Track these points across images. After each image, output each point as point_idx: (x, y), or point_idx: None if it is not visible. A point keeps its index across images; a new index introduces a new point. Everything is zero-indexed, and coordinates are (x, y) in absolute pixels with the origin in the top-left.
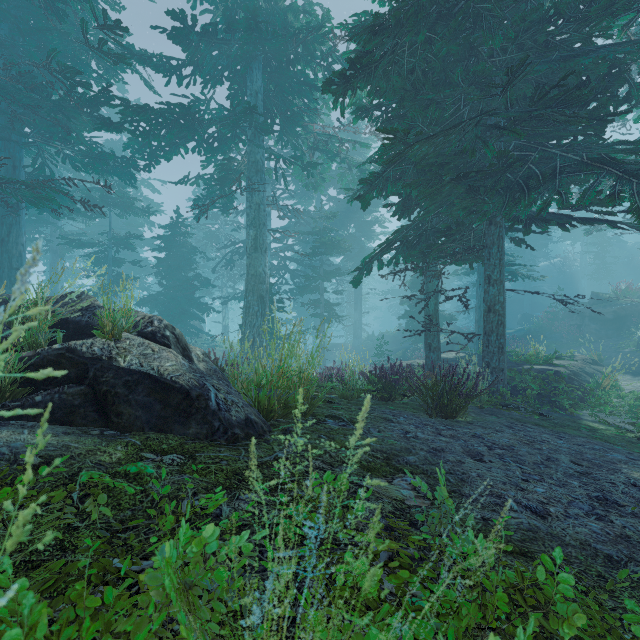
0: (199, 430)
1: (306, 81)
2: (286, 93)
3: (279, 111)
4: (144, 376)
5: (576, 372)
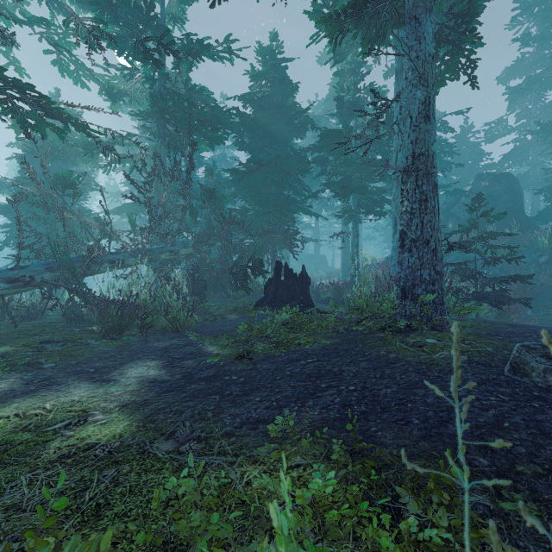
0: None
1: None
2: None
3: None
4: None
5: None
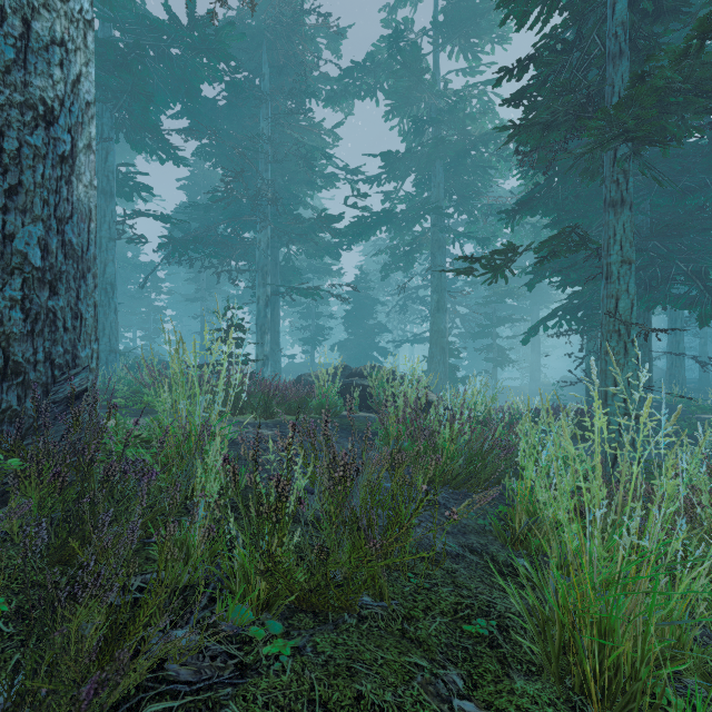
0: None
1: (481, 165)
2: (462, 174)
3: (456, 191)
4: (428, 402)
5: None
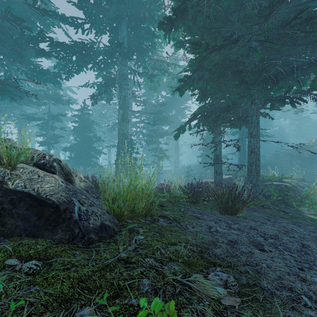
0: (63, 236)
1: (150, 32)
2: (139, 39)
3: (136, 48)
4: (25, 195)
5: (295, 185)
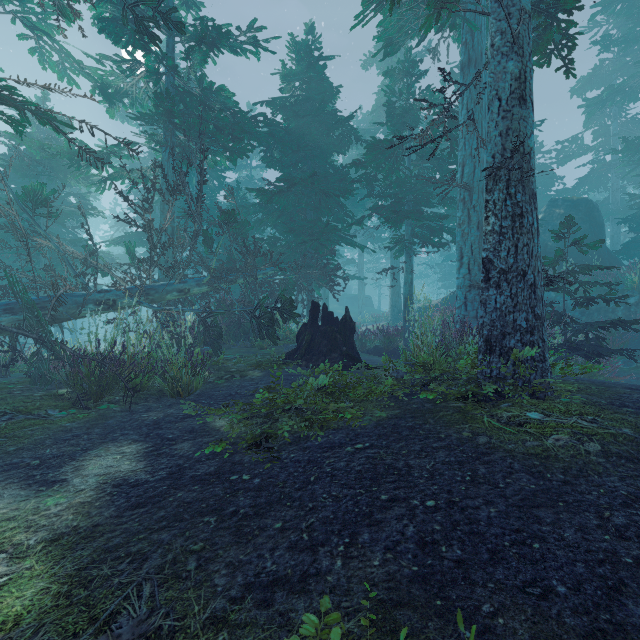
0: None
1: None
2: None
3: None
4: None
5: None
